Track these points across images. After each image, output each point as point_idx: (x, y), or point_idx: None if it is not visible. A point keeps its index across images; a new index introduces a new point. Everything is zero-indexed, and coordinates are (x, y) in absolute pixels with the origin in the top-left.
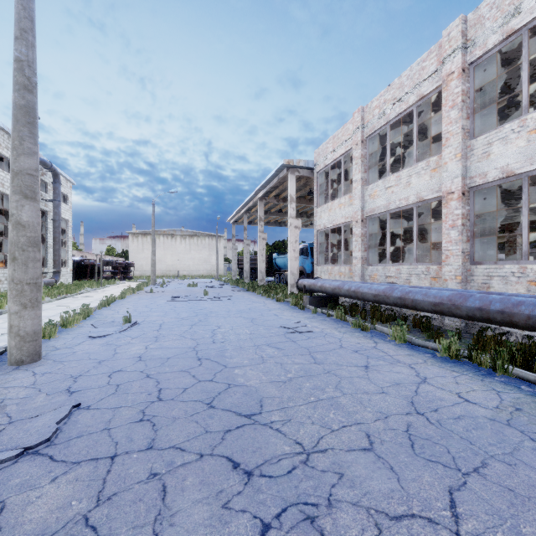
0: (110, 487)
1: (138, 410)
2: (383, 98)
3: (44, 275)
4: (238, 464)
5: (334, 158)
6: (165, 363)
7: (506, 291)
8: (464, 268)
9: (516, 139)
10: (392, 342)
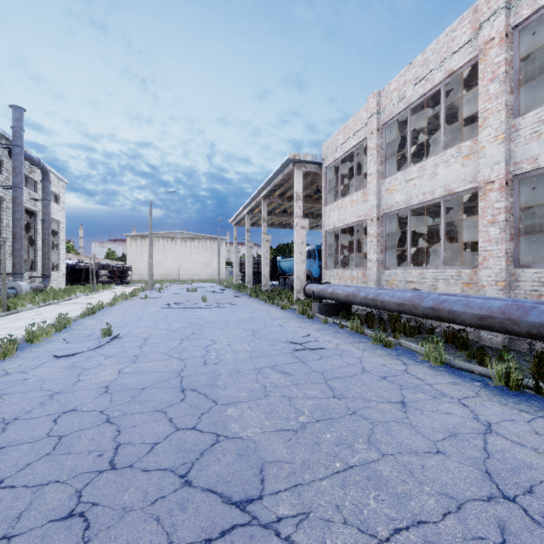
0: None
1: (72, 491)
2: (403, 78)
3: (33, 279)
4: None
5: (345, 151)
6: (136, 398)
7: None
8: (507, 272)
9: None
10: (425, 364)
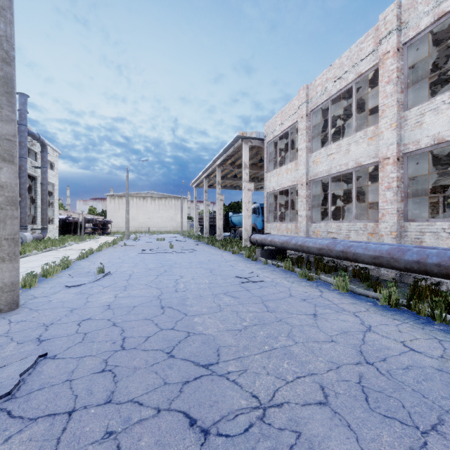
0: (63, 448)
1: (101, 360)
2: (326, 77)
3: (34, 231)
4: (194, 421)
5: (282, 130)
6: (131, 312)
7: (437, 245)
8: (398, 225)
9: (446, 109)
10: (336, 291)
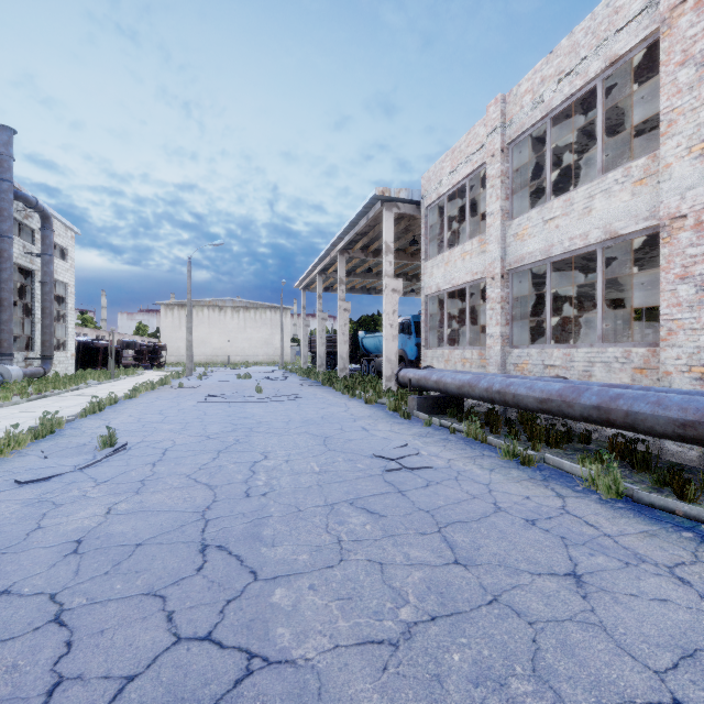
0: None
1: None
2: (540, 75)
3: (29, 362)
4: None
5: (454, 183)
6: (122, 565)
7: None
8: None
9: None
10: (592, 496)
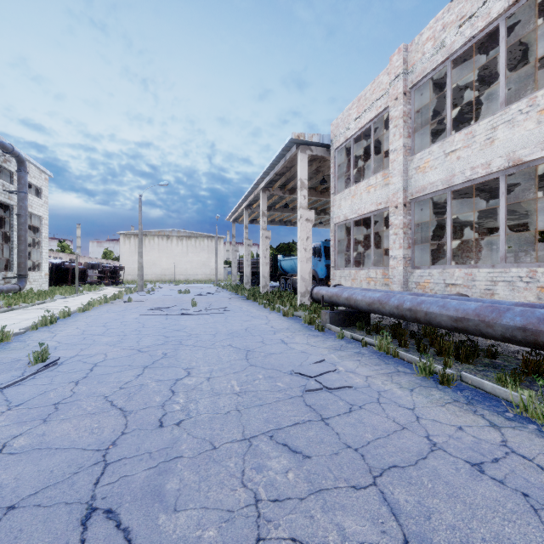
0: None
1: None
2: (442, 22)
3: (8, 280)
4: None
5: (360, 127)
6: None
7: None
8: None
9: None
10: (529, 426)
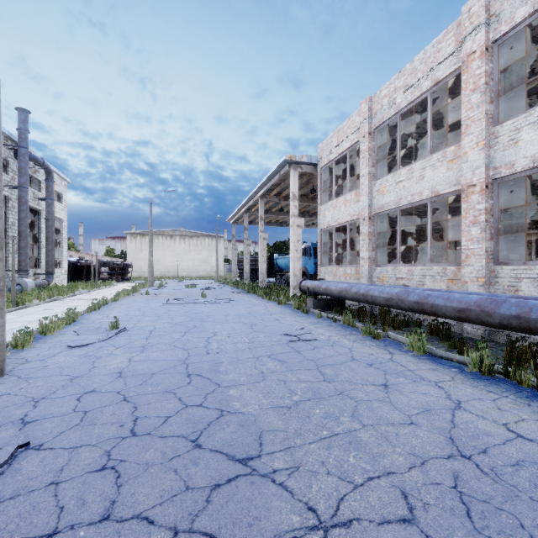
0: None
1: (102, 452)
2: (394, 86)
3: (37, 276)
4: None
5: (339, 153)
6: (148, 381)
7: (537, 294)
8: (487, 269)
9: None
10: (410, 353)
